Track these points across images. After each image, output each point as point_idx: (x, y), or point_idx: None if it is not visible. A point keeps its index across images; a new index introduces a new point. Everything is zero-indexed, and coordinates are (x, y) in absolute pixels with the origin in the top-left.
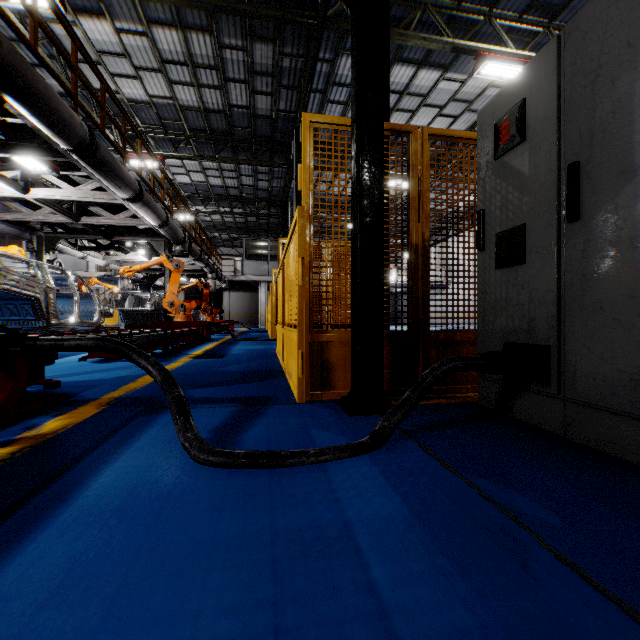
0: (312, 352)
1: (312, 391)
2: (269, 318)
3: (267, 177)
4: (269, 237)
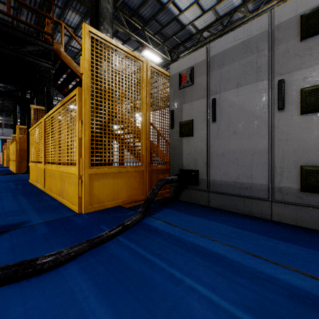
0: (19, 165)
1: (19, 171)
2: (6, 158)
3: (3, 88)
4: (3, 113)
